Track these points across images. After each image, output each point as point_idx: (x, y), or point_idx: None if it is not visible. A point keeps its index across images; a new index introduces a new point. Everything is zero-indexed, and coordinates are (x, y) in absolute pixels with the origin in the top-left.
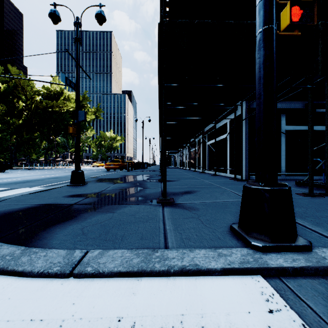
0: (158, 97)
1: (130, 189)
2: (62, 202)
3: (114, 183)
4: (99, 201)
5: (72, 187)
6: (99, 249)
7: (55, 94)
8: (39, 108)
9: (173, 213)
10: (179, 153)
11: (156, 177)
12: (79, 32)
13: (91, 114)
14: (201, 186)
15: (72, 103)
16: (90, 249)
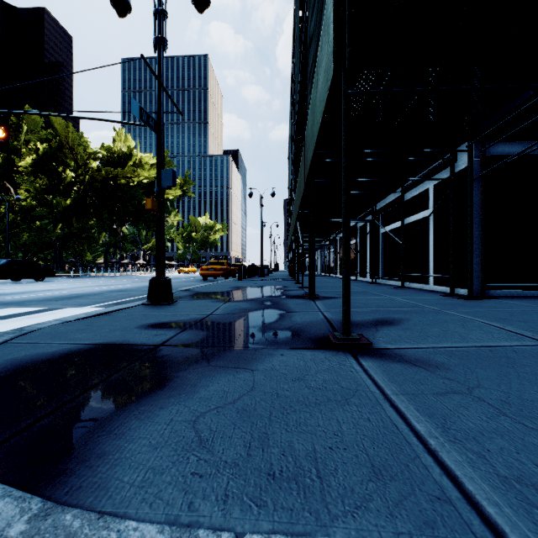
0: (318, 131)
1: (261, 313)
2: (137, 340)
3: (225, 301)
4: (210, 338)
5: (150, 307)
6: (274, 534)
7: (120, 156)
8: (96, 180)
9: (394, 376)
10: (322, 250)
11: (294, 290)
12: (162, 28)
13: (176, 187)
14: (400, 308)
15: (145, 171)
16: (242, 523)
